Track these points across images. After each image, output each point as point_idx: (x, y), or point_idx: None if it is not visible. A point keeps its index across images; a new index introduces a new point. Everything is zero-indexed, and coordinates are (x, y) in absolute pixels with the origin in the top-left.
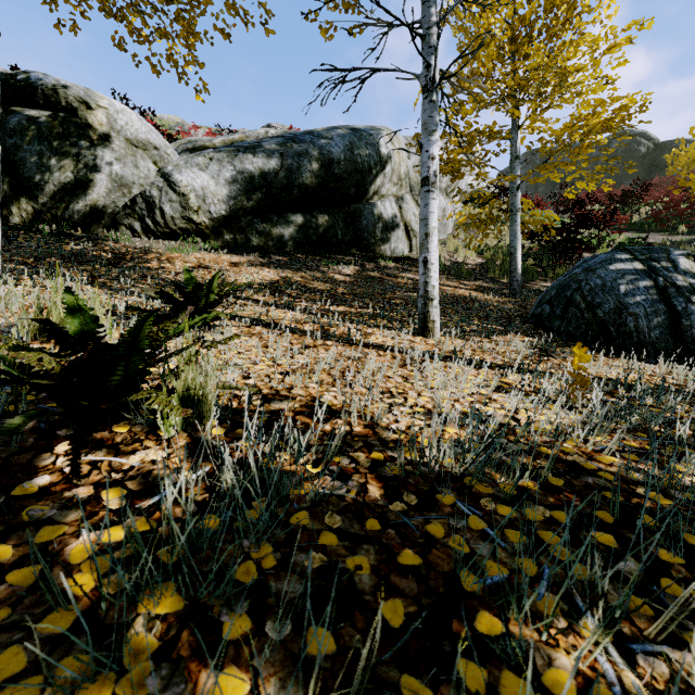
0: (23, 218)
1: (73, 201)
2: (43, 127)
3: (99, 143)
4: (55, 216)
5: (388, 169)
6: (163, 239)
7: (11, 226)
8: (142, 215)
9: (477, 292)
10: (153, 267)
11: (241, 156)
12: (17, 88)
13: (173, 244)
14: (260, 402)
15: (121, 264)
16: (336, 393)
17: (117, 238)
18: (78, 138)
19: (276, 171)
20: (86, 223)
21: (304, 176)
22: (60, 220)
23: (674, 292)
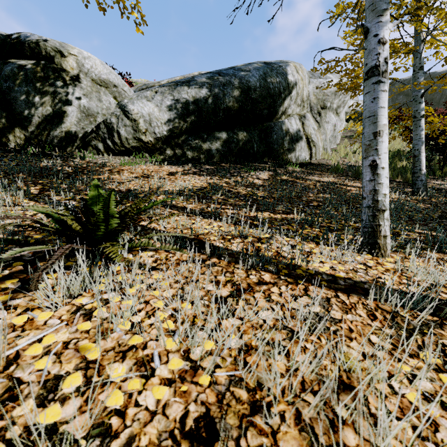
0: (17, 144)
1: (52, 129)
2: (29, 72)
3: (70, 83)
4: (41, 141)
5: (293, 93)
6: (120, 155)
7: (6, 149)
8: (104, 137)
9: None
10: (100, 179)
11: (179, 89)
12: (11, 44)
13: (124, 159)
14: None
15: (76, 176)
16: None
17: (84, 156)
18: (55, 79)
19: (205, 98)
20: (62, 145)
21: (227, 101)
22: (44, 144)
23: None
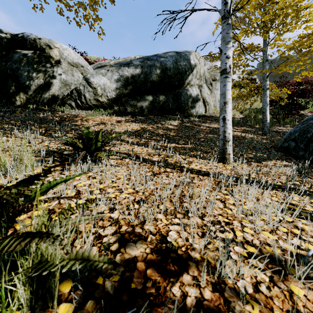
0: (21, 102)
1: (43, 93)
2: (30, 58)
3: (55, 65)
4: (36, 100)
5: (194, 72)
6: (85, 110)
7: (15, 106)
8: (75, 99)
9: (244, 133)
10: (77, 124)
11: (122, 68)
12: (18, 40)
13: (89, 112)
14: (117, 246)
15: (62, 123)
16: (178, 227)
17: (63, 110)
18: (45, 63)
19: (139, 74)
20: (49, 103)
21: (153, 76)
22: (38, 102)
23: None
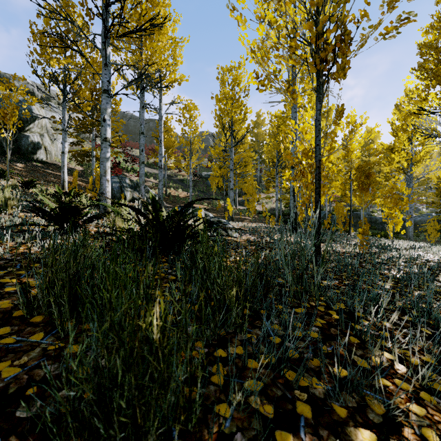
0: None
1: None
2: None
3: None
4: None
5: (36, 122)
6: None
7: None
8: None
9: (79, 181)
10: None
11: None
12: None
13: None
14: None
15: None
16: None
17: None
18: None
19: None
20: None
21: None
22: None
23: (123, 187)
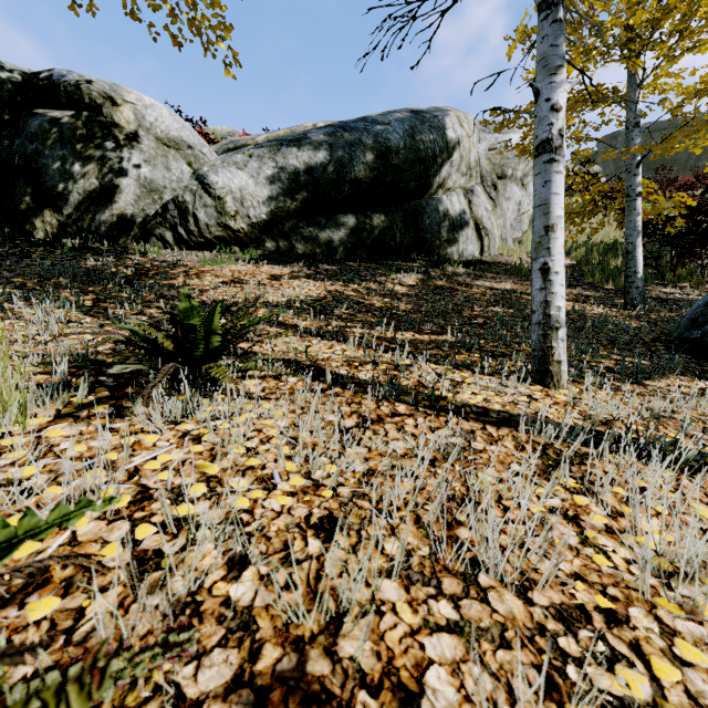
0: (47, 233)
1: (99, 211)
2: (66, 129)
3: (125, 144)
4: (82, 229)
5: (455, 157)
6: (197, 250)
7: (32, 242)
8: (174, 223)
9: (579, 304)
10: (174, 285)
11: (284, 151)
12: (40, 87)
13: (205, 256)
14: None
15: (139, 282)
16: (454, 643)
17: (146, 250)
18: (103, 139)
19: (324, 164)
20: (113, 235)
21: (357, 169)
22: (86, 233)
23: None
